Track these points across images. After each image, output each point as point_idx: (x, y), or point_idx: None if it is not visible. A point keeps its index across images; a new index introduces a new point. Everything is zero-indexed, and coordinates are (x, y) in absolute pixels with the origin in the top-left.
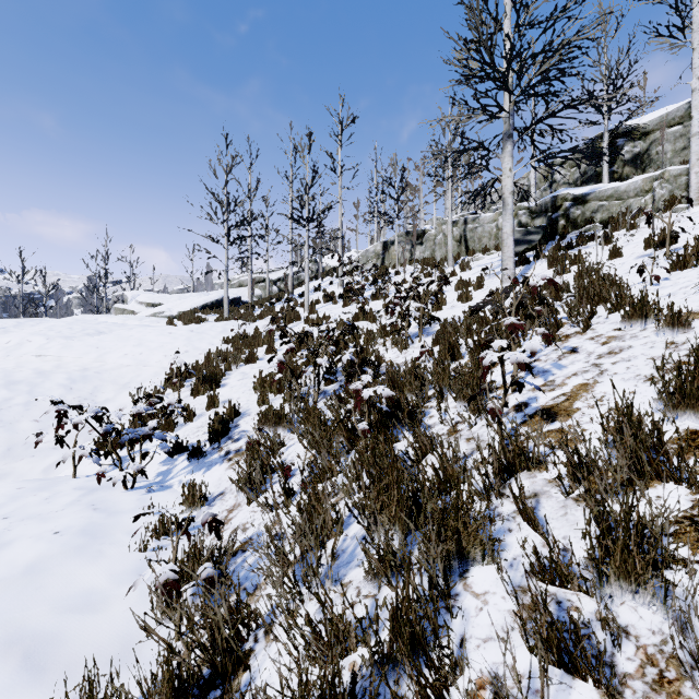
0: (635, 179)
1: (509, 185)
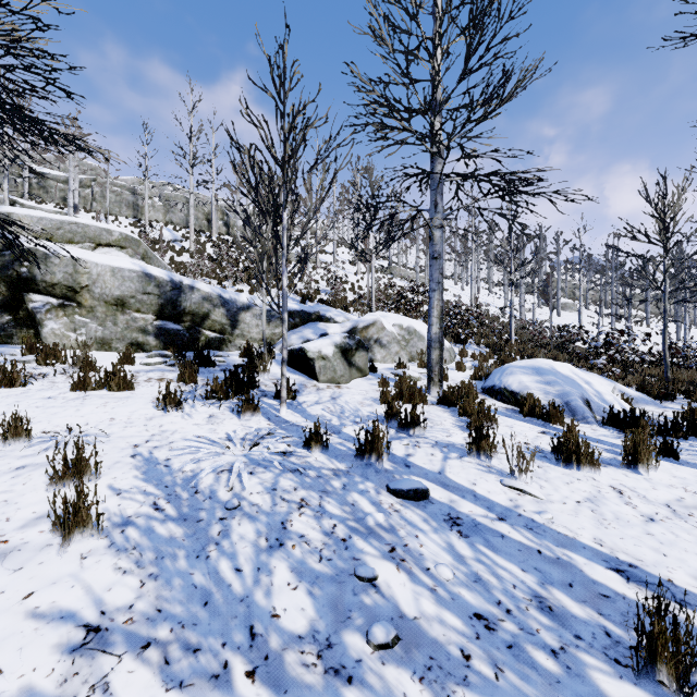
0: (50, 209)
1: (8, 195)
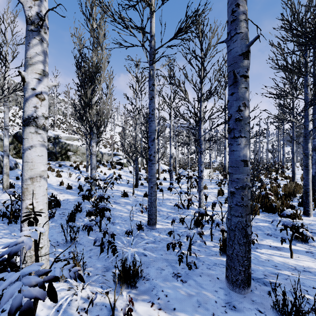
0: None
1: None
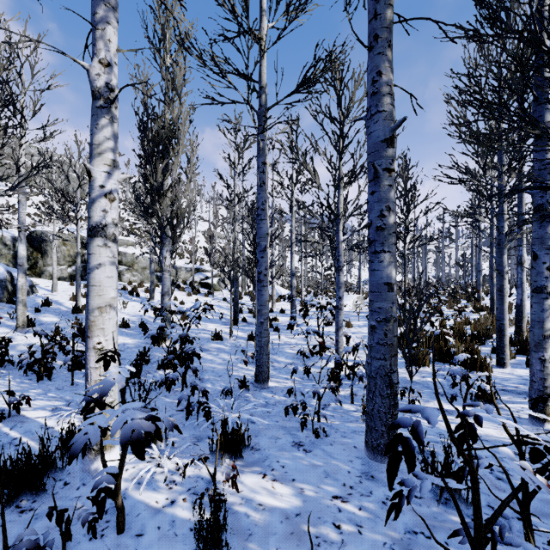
0: None
1: None
